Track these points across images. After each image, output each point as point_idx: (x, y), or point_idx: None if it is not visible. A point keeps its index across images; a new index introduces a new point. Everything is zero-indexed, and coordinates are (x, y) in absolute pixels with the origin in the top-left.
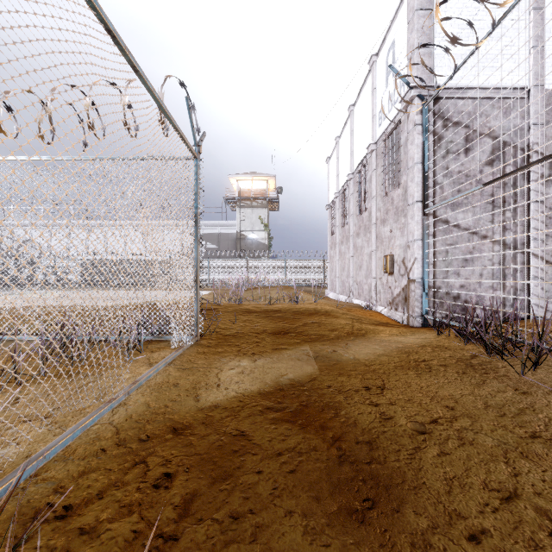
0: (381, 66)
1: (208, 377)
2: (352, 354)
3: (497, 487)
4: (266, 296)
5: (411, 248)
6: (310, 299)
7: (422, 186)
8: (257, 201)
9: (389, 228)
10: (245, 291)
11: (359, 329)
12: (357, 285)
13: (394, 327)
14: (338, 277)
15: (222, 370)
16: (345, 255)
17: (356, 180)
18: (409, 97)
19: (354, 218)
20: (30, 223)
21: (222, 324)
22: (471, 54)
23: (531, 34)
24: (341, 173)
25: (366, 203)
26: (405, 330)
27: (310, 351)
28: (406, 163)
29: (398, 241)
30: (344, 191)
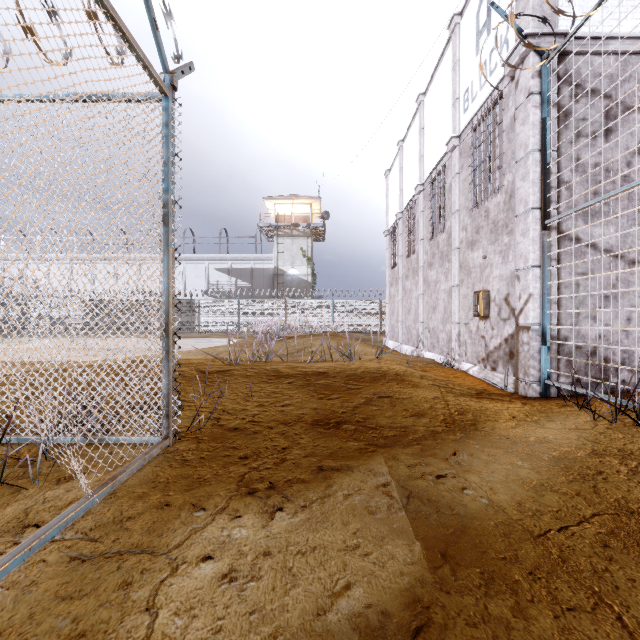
0: (468, 28)
1: (126, 607)
2: (479, 489)
3: None
4: (308, 348)
5: (523, 280)
6: (369, 353)
7: (540, 186)
8: (298, 229)
9: (481, 252)
10: (279, 340)
11: (460, 412)
12: (429, 332)
13: (505, 401)
14: (401, 321)
15: (178, 566)
16: (411, 293)
17: (428, 193)
18: (520, 52)
19: (425, 244)
20: (24, 257)
21: (230, 403)
22: None
23: None
24: (405, 187)
25: (443, 222)
26: (530, 409)
27: (389, 479)
28: (512, 155)
29: (496, 270)
30: (410, 210)
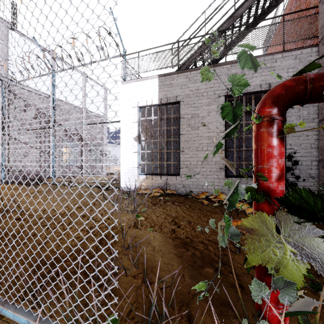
0: None
1: None
2: None
3: (7, 199)
4: None
5: None
6: None
7: (2, 121)
8: None
9: None
10: None
11: None
12: None
13: None
14: None
15: None
16: None
17: None
18: None
19: None
20: None
21: None
22: (23, 80)
23: (51, 76)
24: None
25: None
26: None
27: None
28: None
29: None
30: None
